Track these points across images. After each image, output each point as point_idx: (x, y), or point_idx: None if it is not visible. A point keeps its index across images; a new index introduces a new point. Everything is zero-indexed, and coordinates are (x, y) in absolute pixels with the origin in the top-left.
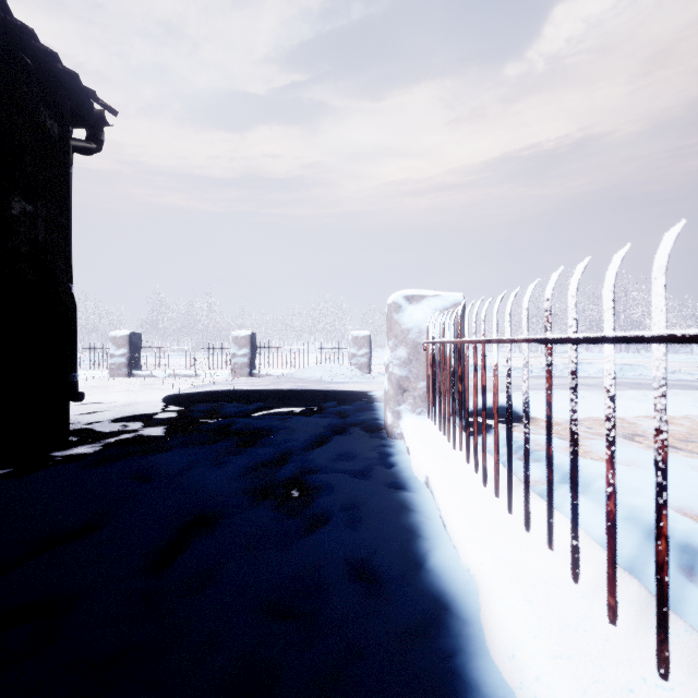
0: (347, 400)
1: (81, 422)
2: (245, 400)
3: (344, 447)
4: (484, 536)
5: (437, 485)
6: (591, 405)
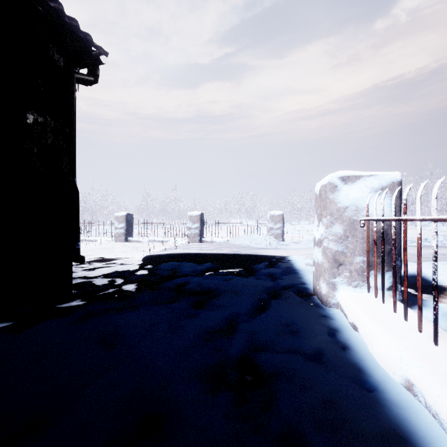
0: (272, 264)
1: (85, 276)
2: (197, 262)
3: (286, 317)
4: None
5: None
6: None
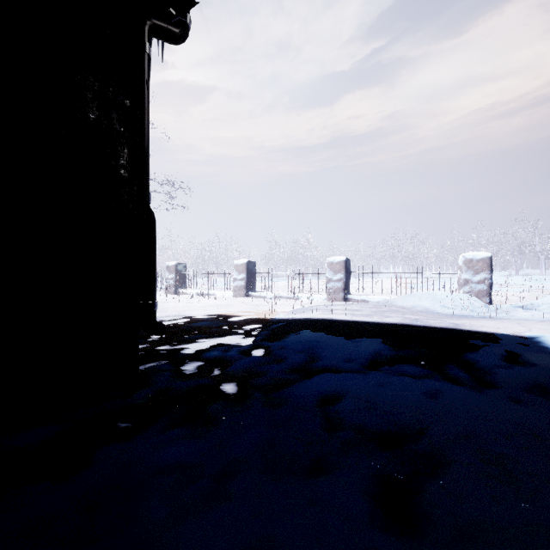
0: (515, 355)
1: (174, 353)
2: (349, 338)
3: None
4: None
5: None
6: None
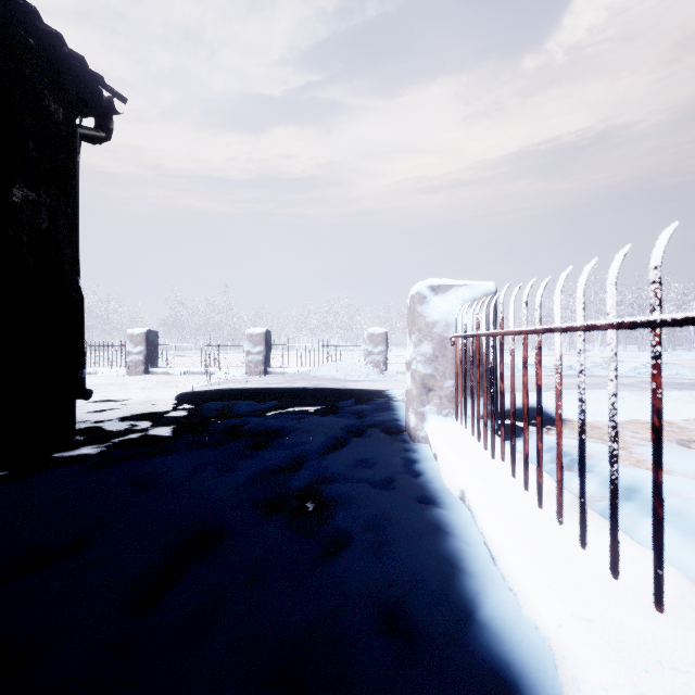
0: (364, 399)
1: (90, 420)
2: (259, 399)
3: (363, 452)
4: (554, 580)
5: (479, 504)
6: (633, 406)
